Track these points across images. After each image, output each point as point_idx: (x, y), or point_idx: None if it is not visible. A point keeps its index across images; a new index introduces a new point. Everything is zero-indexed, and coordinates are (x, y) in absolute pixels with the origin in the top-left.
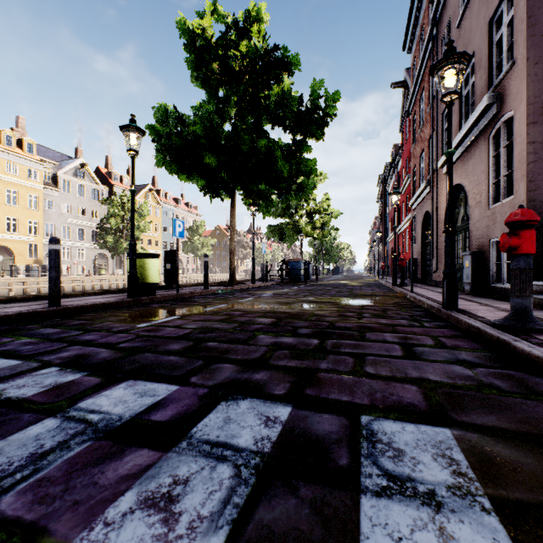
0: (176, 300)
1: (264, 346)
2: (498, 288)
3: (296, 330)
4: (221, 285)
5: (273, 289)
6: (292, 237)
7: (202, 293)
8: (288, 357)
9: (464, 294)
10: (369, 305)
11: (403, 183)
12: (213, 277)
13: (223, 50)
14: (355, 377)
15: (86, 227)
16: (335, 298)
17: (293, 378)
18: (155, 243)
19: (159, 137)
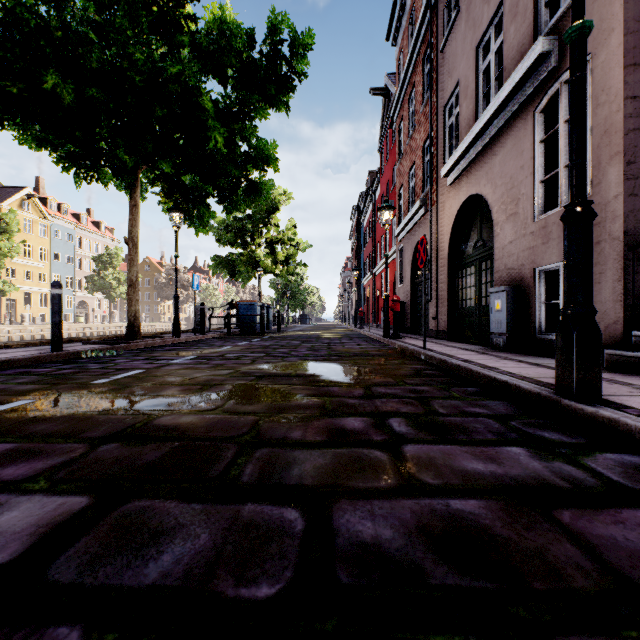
0: None
1: None
2: None
3: None
4: (106, 341)
5: (205, 347)
6: (246, 272)
7: (37, 362)
8: None
9: (499, 351)
10: (377, 380)
11: None
12: None
13: None
14: None
15: None
16: (308, 363)
17: None
18: (40, 278)
19: None
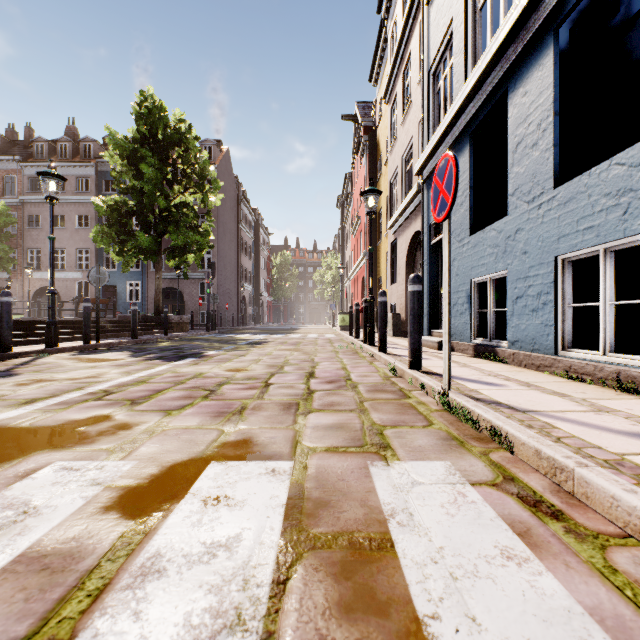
0: None
1: None
2: None
3: None
4: None
5: None
6: None
7: None
8: None
9: None
10: None
11: None
12: None
13: None
14: None
15: None
16: None
17: None
18: None
19: None
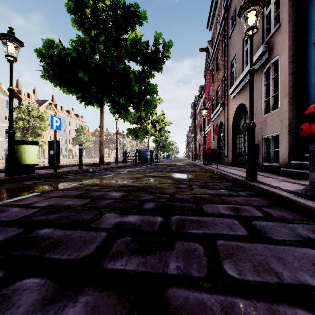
0: (52, 177)
1: (105, 230)
2: (269, 166)
3: (142, 204)
4: (93, 165)
5: (129, 168)
6: (142, 136)
7: (76, 171)
8: (128, 250)
9: None
10: (194, 178)
11: (206, 106)
12: (93, 160)
13: (93, 1)
14: (220, 296)
15: (0, 127)
16: (170, 173)
17: (130, 313)
18: None
19: (45, 58)
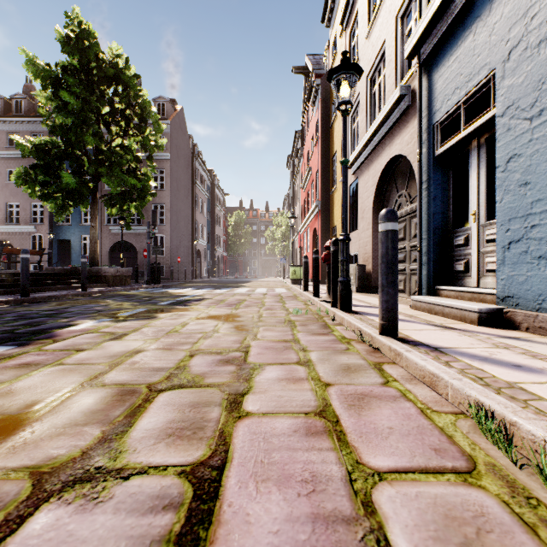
0: None
1: None
2: None
3: None
4: None
5: None
6: None
7: None
8: None
9: None
10: None
11: None
12: None
13: None
14: None
15: None
16: None
17: None
18: None
19: None
